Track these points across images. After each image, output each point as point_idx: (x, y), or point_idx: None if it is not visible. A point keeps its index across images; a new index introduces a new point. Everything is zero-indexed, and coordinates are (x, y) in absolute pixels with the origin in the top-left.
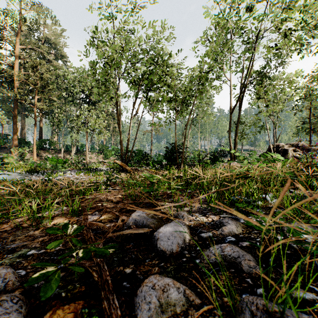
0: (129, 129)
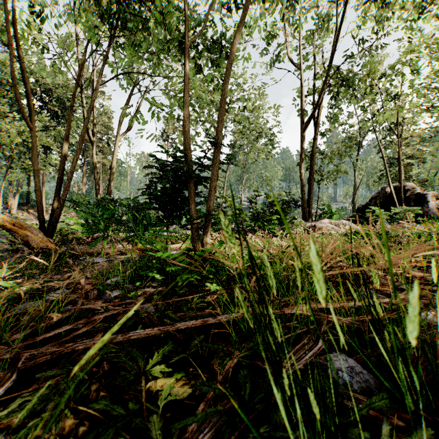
0: (69, 128)
